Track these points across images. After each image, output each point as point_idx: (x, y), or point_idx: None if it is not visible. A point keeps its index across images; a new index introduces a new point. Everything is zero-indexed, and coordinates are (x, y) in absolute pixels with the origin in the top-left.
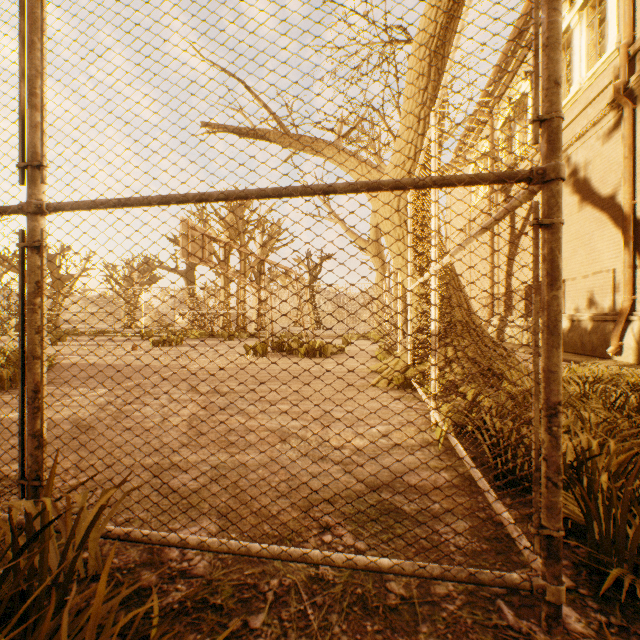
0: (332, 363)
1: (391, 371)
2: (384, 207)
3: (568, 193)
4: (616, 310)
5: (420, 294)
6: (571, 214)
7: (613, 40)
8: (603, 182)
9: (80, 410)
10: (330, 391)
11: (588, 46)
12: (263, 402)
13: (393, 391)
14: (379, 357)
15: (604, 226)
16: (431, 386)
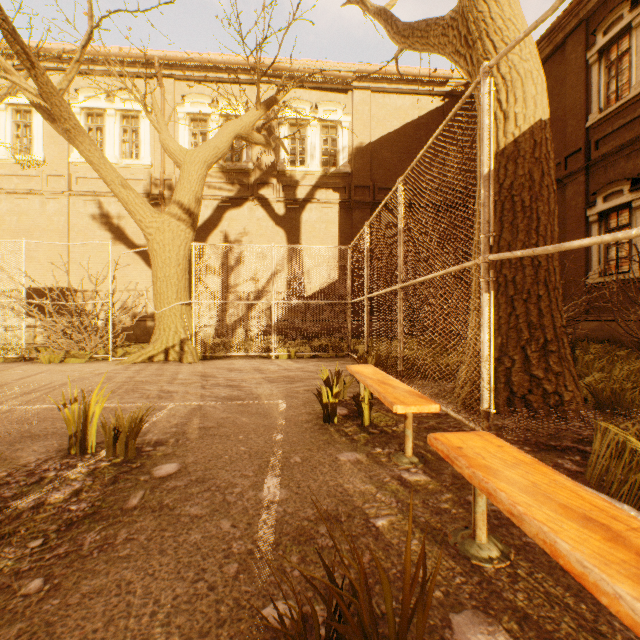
0: (56, 370)
1: (193, 353)
2: (173, 241)
3: (101, 228)
4: (149, 314)
5: (182, 304)
6: (104, 244)
7: (149, 158)
8: (138, 236)
9: (260, 392)
10: (208, 366)
11: (121, 139)
12: (236, 371)
13: (212, 361)
14: (48, 361)
15: (139, 263)
16: (273, 344)
